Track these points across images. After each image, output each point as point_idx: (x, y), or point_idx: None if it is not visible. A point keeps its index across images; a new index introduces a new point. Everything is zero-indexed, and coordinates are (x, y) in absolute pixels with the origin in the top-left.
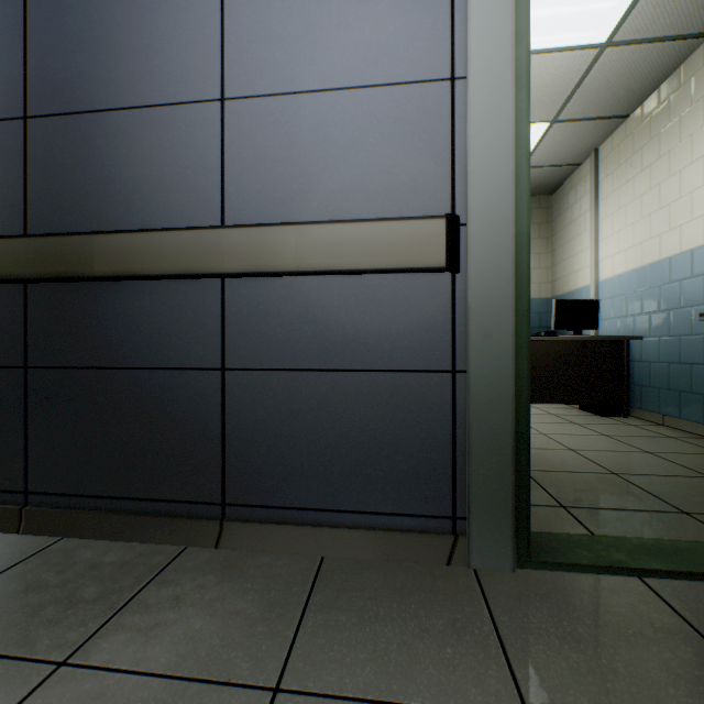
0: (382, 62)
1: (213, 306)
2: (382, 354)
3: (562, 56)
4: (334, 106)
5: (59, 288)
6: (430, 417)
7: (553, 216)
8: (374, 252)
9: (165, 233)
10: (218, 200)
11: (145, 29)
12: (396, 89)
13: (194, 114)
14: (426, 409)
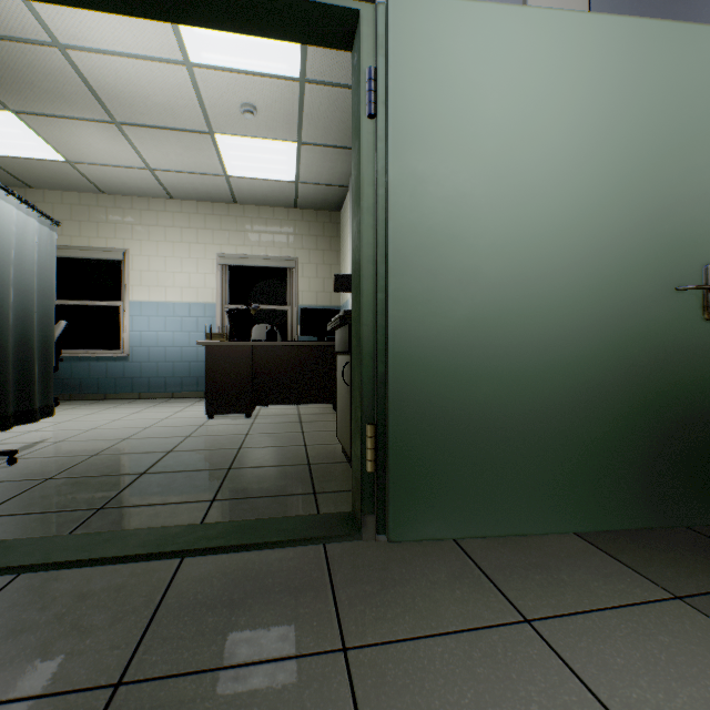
0: None
1: None
2: None
3: (270, 82)
4: None
5: None
6: None
7: (341, 231)
8: None
9: None
10: None
11: None
12: None
13: None
14: None
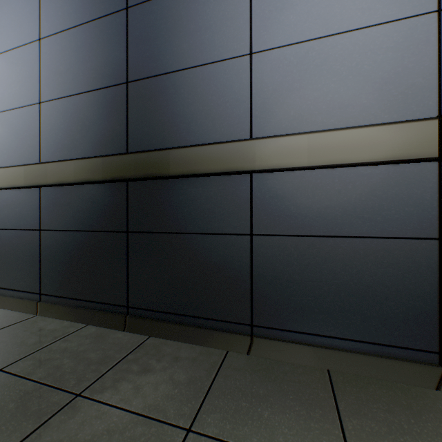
0: (375, 8)
1: (244, 192)
2: (375, 225)
3: None
4: (335, 46)
5: (146, 184)
6: (418, 273)
7: None
8: (373, 149)
9: (214, 146)
10: (247, 121)
11: (199, 16)
12: (387, 26)
13: (231, 66)
14: (414, 267)
